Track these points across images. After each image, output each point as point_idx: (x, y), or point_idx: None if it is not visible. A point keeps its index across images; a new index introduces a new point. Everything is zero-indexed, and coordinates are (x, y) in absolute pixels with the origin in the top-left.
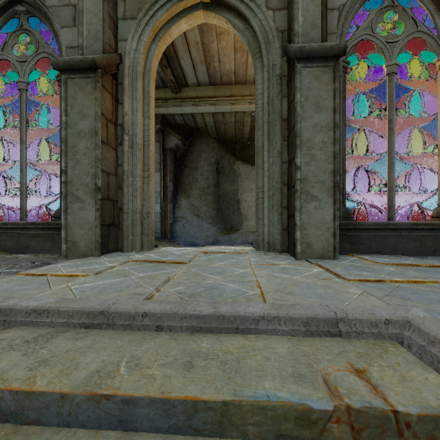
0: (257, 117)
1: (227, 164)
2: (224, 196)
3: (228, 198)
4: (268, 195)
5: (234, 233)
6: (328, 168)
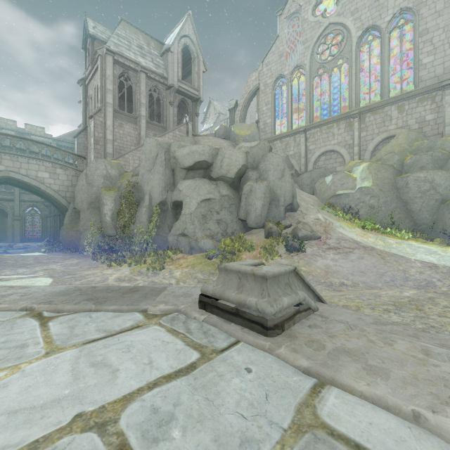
0: (9, 223)
1: (0, 218)
2: None
3: (1, 230)
4: (10, 235)
5: (4, 241)
6: (19, 233)
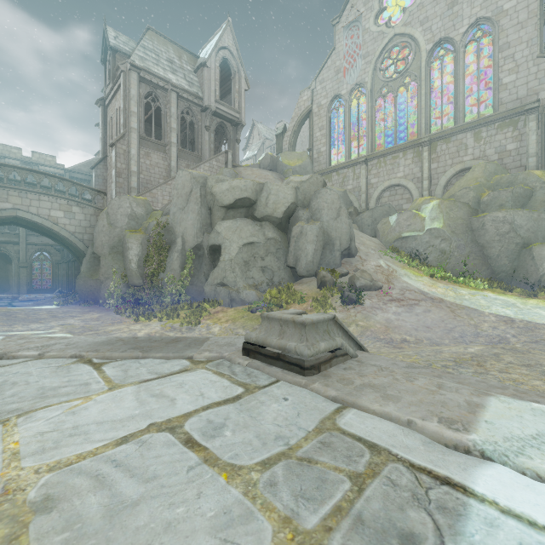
0: (13, 271)
1: (3, 265)
2: (1, 278)
3: (3, 278)
4: (15, 285)
5: (6, 292)
6: (26, 282)
